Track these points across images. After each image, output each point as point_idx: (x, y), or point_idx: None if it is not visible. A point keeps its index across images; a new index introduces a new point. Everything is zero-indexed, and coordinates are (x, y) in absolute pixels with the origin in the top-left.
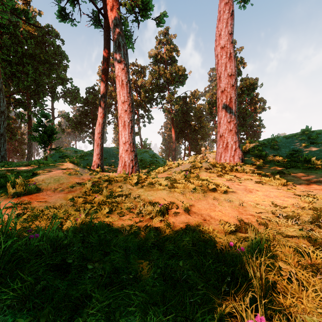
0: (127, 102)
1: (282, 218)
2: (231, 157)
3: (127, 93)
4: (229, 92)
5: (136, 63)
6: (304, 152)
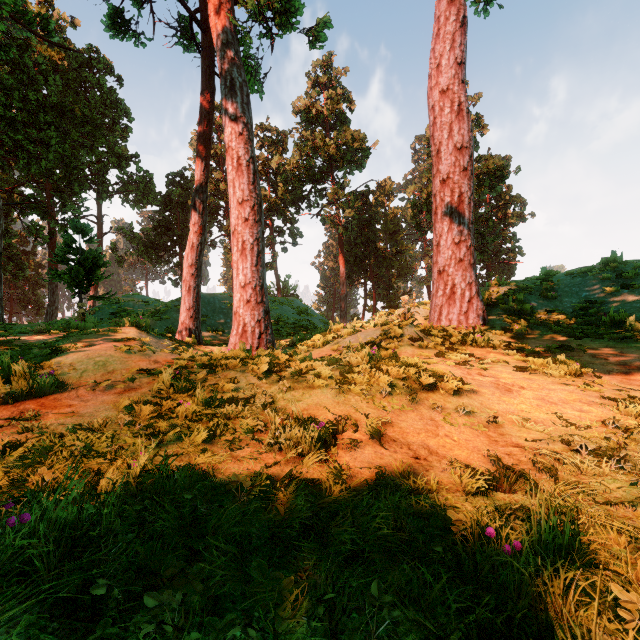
0: (249, 202)
1: (586, 455)
2: (461, 314)
3: (249, 183)
4: (458, 183)
5: (267, 125)
6: (609, 305)
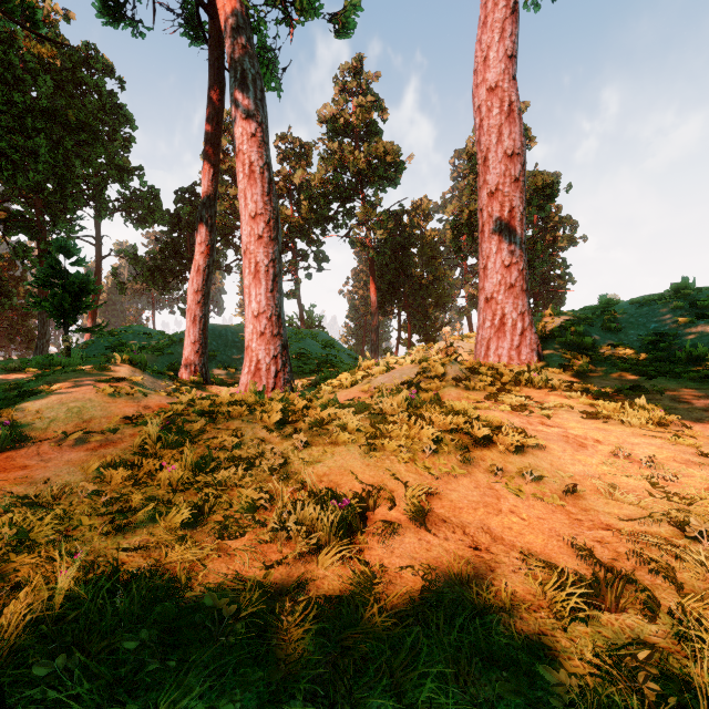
0: (263, 216)
1: None
2: (512, 349)
3: (263, 194)
4: (508, 196)
5: (289, 136)
6: (683, 339)
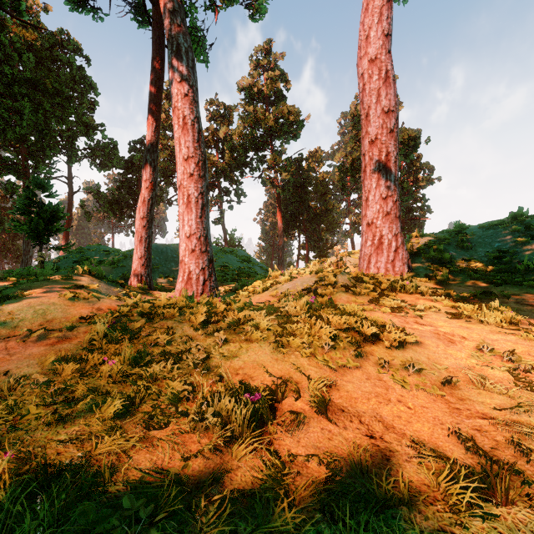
0: (194, 158)
1: None
2: (388, 263)
3: (194, 141)
4: (385, 143)
5: (216, 101)
6: (521, 255)
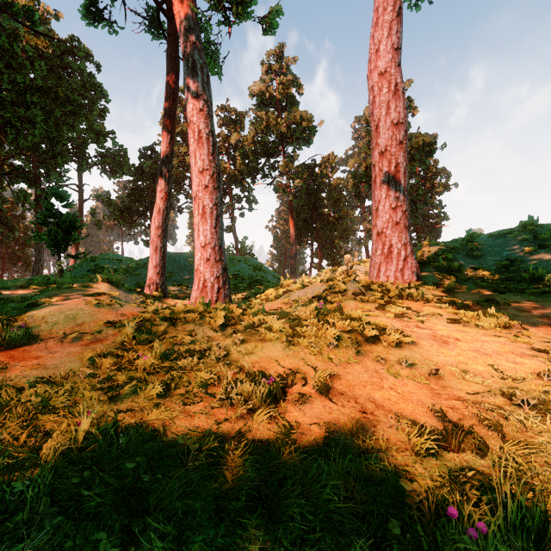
0: (209, 171)
1: (528, 409)
2: (397, 271)
3: (209, 154)
4: (394, 155)
5: (227, 106)
6: (528, 263)
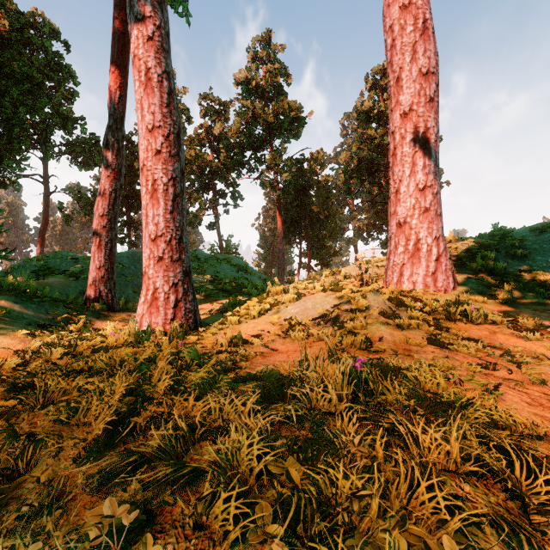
0: (162, 129)
1: None
2: (428, 276)
3: (162, 105)
4: (423, 116)
5: (210, 95)
6: None
